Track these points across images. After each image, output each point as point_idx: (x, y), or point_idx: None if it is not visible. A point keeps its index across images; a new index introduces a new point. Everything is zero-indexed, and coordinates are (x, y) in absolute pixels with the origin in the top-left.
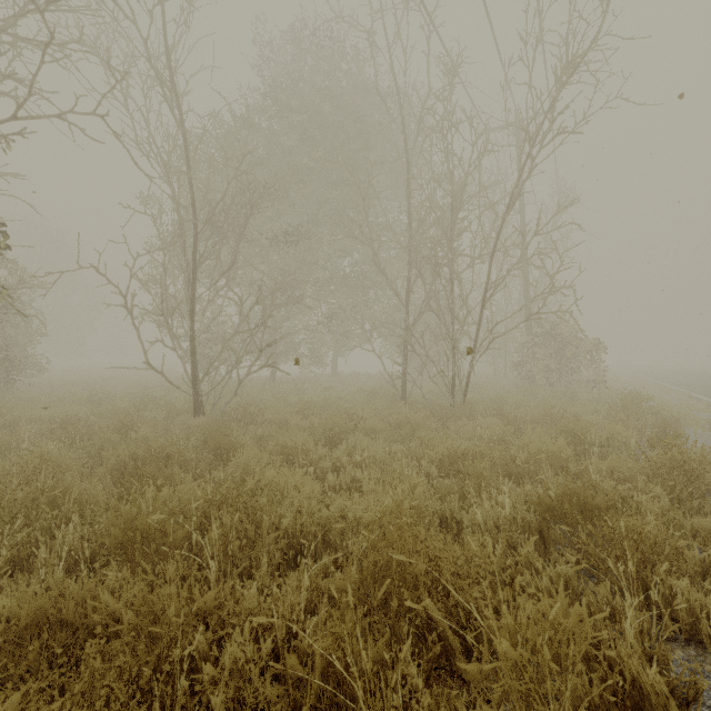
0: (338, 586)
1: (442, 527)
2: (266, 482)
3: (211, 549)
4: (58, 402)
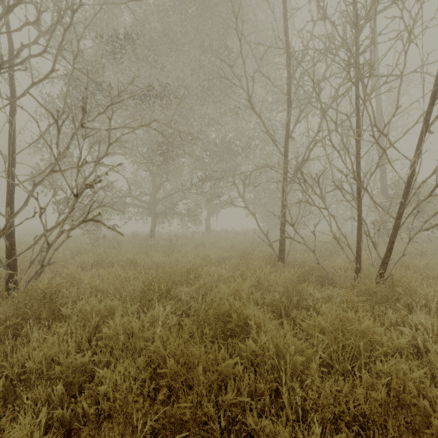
0: None
1: None
2: None
3: None
4: None
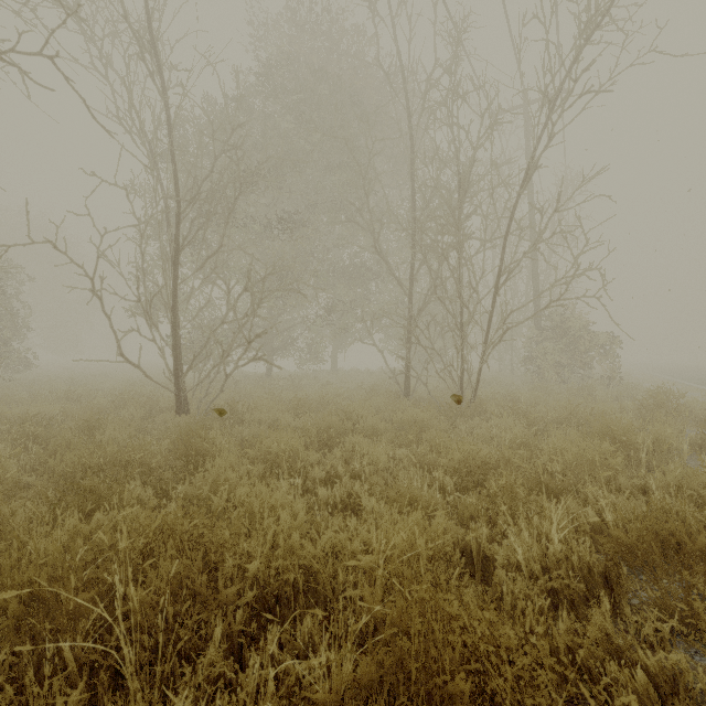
0: (319, 701)
1: (465, 562)
2: (237, 502)
3: (135, 617)
4: (33, 399)
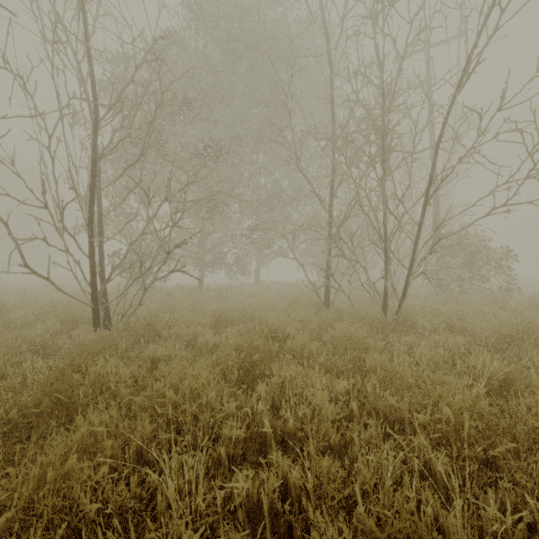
0: None
1: None
2: None
3: None
4: None
